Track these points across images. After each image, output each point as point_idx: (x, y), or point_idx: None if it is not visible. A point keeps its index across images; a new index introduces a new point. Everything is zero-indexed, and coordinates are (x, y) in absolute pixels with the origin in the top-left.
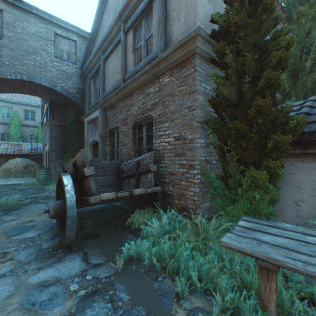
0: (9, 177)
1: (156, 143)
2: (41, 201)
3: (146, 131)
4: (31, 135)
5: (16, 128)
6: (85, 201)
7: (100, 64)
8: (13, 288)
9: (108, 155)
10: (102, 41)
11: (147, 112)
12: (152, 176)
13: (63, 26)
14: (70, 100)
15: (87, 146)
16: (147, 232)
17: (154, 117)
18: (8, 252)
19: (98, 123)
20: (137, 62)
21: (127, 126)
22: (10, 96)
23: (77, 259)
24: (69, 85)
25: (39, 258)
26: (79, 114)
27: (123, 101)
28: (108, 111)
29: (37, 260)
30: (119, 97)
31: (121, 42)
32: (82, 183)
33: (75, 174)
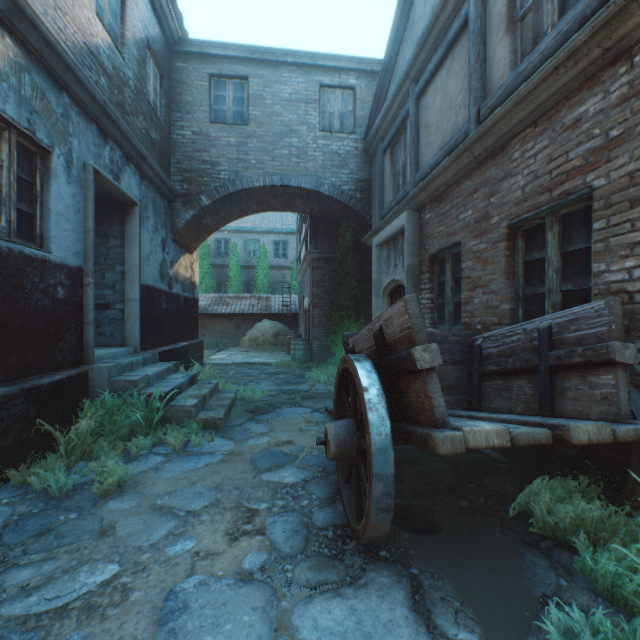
0: (255, 352)
1: (612, 273)
2: (301, 402)
3: (559, 239)
4: (282, 281)
5: (263, 273)
6: (413, 438)
7: (407, 112)
8: (266, 631)
9: (427, 313)
10: (413, 54)
11: (567, 181)
12: (621, 380)
13: (333, 67)
14: (344, 208)
15: (377, 296)
16: (617, 579)
17: (604, 190)
18: (255, 508)
19: (405, 242)
20: (519, 54)
21: (485, 237)
22: (256, 222)
23: (396, 598)
24: (342, 177)
25: (309, 552)
26: (358, 233)
27: (472, 176)
28: (428, 210)
29: (306, 556)
30: (460, 168)
31: (469, 25)
32: (397, 385)
33: (379, 359)
